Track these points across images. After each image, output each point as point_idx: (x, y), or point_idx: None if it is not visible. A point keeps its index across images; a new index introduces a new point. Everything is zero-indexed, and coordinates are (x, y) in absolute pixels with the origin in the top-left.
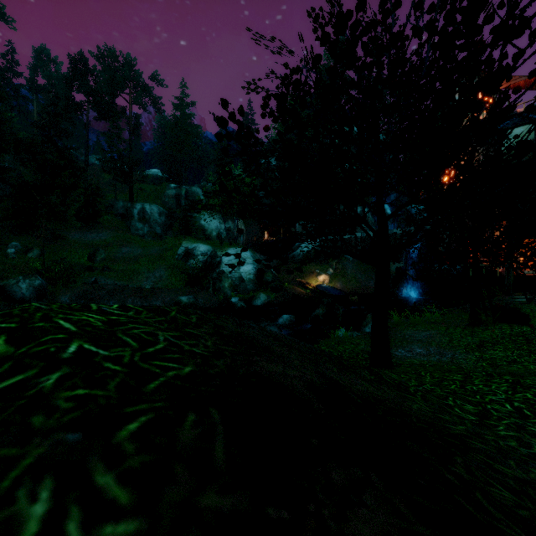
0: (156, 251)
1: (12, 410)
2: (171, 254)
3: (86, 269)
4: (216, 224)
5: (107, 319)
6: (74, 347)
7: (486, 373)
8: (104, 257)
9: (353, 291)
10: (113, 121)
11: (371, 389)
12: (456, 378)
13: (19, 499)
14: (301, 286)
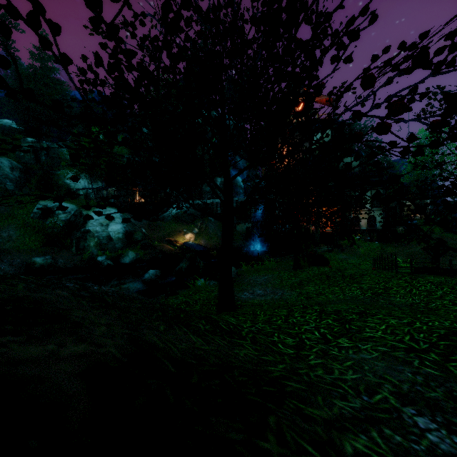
0: (3, 208)
1: None
2: (24, 212)
3: None
4: (84, 183)
5: None
6: None
7: (303, 306)
8: None
9: (214, 246)
10: None
11: (198, 344)
12: (282, 314)
13: None
14: (170, 243)
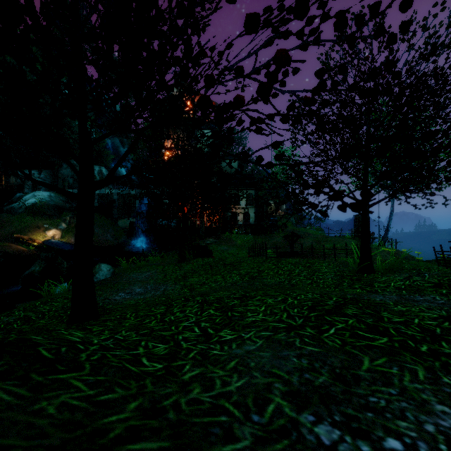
0: None
1: None
2: None
3: None
4: None
5: None
6: None
7: (184, 299)
8: None
9: None
10: None
11: None
12: (158, 312)
13: None
14: (22, 242)
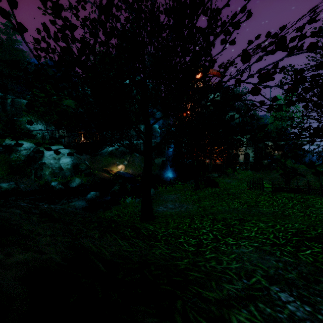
0: None
1: None
2: None
3: None
4: (41, 128)
5: None
6: None
7: (201, 216)
8: None
9: (139, 174)
10: None
11: (125, 247)
12: (186, 221)
13: None
14: (107, 172)
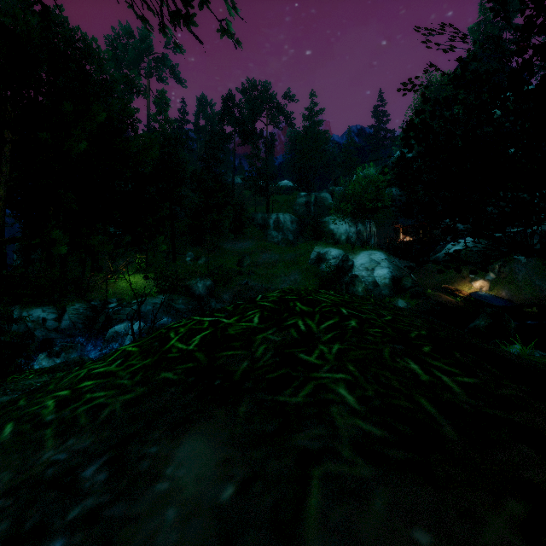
0: (290, 257)
1: (351, 333)
2: (304, 259)
3: (238, 273)
4: (345, 227)
5: (339, 299)
6: (344, 311)
7: None
8: (249, 263)
9: (526, 301)
10: (253, 144)
11: None
12: None
13: (400, 362)
14: (449, 293)
